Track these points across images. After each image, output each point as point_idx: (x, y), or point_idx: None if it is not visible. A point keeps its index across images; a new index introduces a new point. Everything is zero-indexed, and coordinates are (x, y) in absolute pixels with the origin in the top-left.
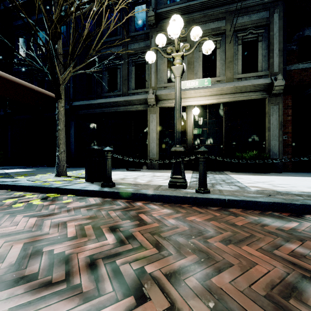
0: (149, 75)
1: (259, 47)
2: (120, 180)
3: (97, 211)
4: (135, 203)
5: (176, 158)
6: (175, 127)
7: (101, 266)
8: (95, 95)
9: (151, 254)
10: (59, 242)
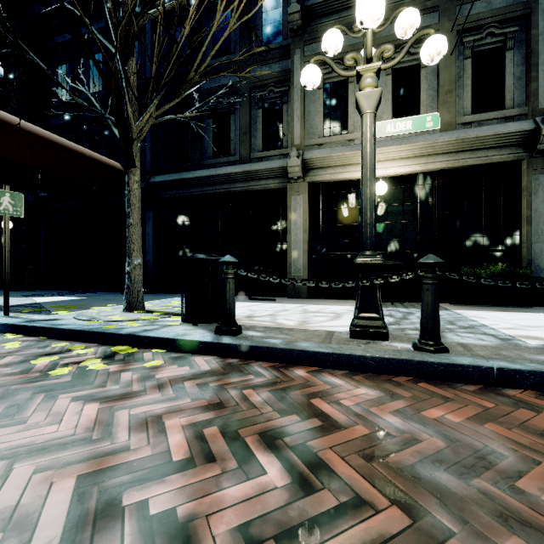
0: (291, 123)
1: (507, 61)
2: (246, 319)
3: (219, 389)
4: (292, 372)
5: (371, 278)
6: (362, 215)
7: None
8: (191, 163)
9: (397, 530)
10: (155, 475)
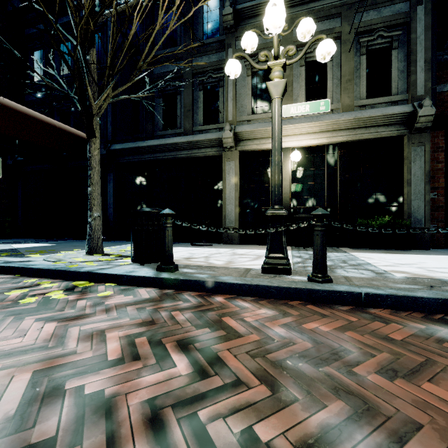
0: (225, 103)
1: (393, 57)
2: (184, 260)
3: (153, 312)
4: (213, 298)
5: (276, 226)
6: (272, 178)
7: (172, 424)
8: (145, 134)
9: (260, 399)
10: (93, 369)
